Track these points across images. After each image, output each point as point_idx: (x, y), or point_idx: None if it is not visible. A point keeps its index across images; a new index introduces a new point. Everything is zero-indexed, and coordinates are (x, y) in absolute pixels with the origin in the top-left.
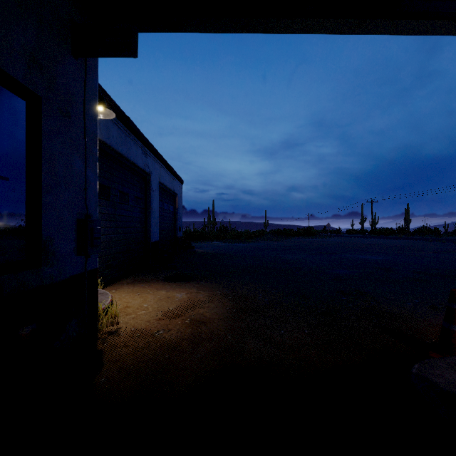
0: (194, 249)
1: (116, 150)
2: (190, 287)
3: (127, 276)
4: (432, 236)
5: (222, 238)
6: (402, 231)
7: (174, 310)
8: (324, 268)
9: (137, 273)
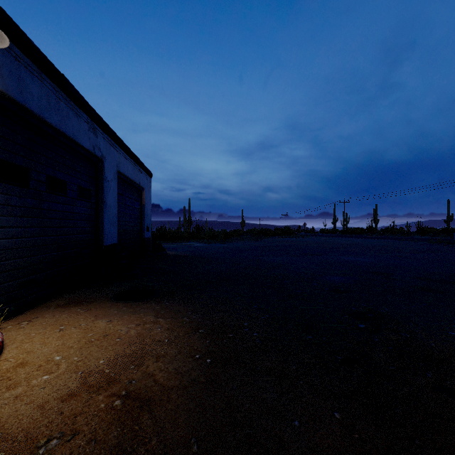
0: (164, 252)
1: (38, 116)
2: (146, 311)
3: (63, 294)
4: (401, 236)
5: (198, 238)
6: (372, 231)
7: (106, 366)
8: (314, 274)
9: (79, 289)
